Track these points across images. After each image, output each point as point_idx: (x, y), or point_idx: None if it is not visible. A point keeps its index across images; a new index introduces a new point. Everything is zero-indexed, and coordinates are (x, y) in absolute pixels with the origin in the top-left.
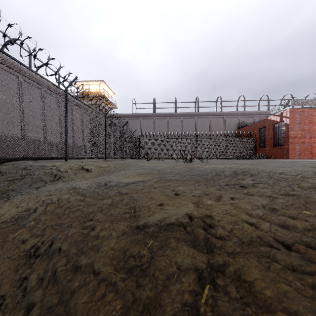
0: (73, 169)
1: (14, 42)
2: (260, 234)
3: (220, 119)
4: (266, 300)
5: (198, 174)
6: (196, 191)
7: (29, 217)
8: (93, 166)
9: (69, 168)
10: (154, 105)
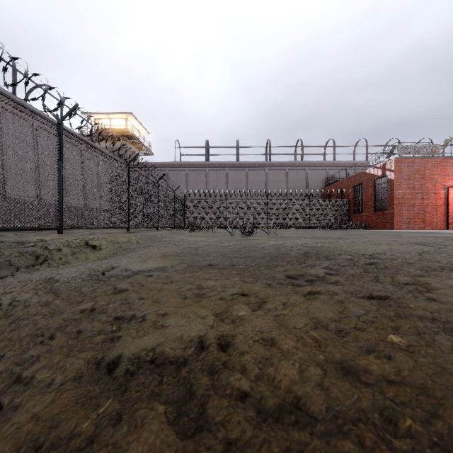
0: (71, 245)
1: None
2: (302, 393)
3: (301, 171)
4: None
5: (250, 256)
6: (231, 290)
7: None
8: (105, 240)
9: (64, 245)
10: (206, 151)
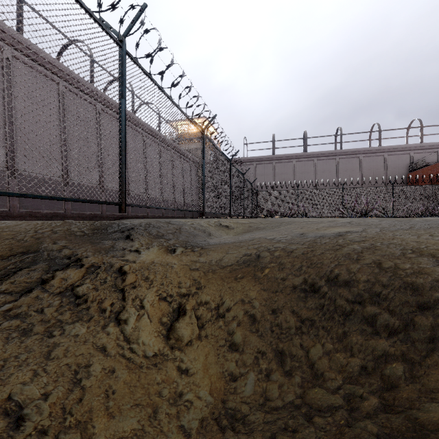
0: (212, 225)
1: (178, 83)
2: None
3: (379, 158)
4: None
5: (429, 224)
6: None
7: (259, 260)
8: (229, 222)
9: (208, 224)
10: (274, 145)
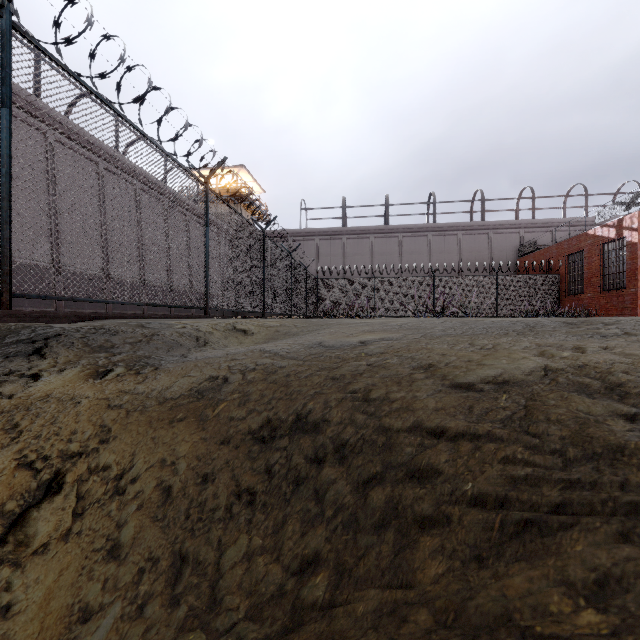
0: (219, 329)
1: (140, 97)
2: None
3: (482, 237)
4: None
5: (490, 327)
6: (521, 343)
7: (222, 388)
8: (252, 325)
9: (213, 328)
10: (344, 212)
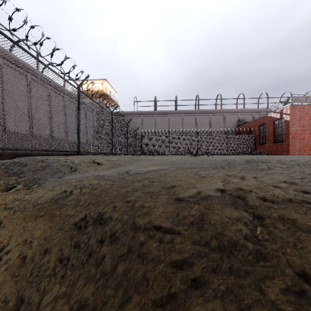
0: (85, 162)
1: (37, 42)
2: (291, 195)
3: (220, 116)
4: (309, 228)
5: (211, 163)
6: (218, 174)
7: (68, 197)
8: (103, 160)
9: (82, 161)
10: (155, 103)
